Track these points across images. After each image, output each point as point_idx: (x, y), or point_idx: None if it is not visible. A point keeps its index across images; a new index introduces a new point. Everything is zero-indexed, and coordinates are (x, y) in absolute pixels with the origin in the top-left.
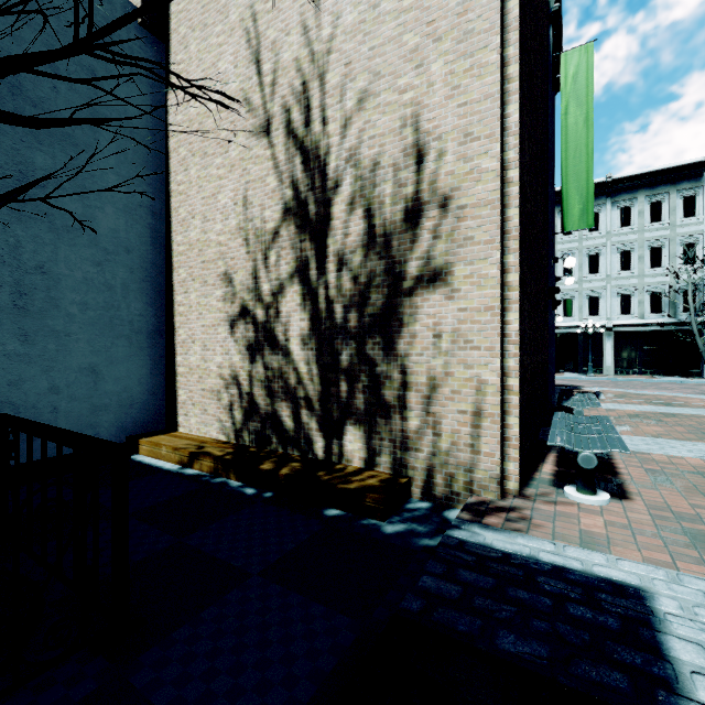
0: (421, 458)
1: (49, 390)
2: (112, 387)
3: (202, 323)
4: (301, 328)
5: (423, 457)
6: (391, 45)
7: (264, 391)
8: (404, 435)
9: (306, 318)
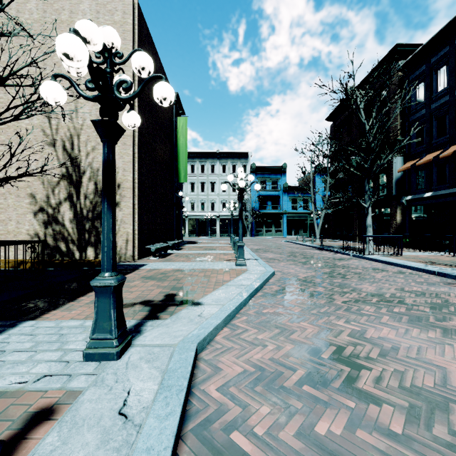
0: None
1: None
2: None
3: (16, 212)
4: (70, 217)
5: None
6: None
7: (53, 239)
8: None
9: (72, 213)
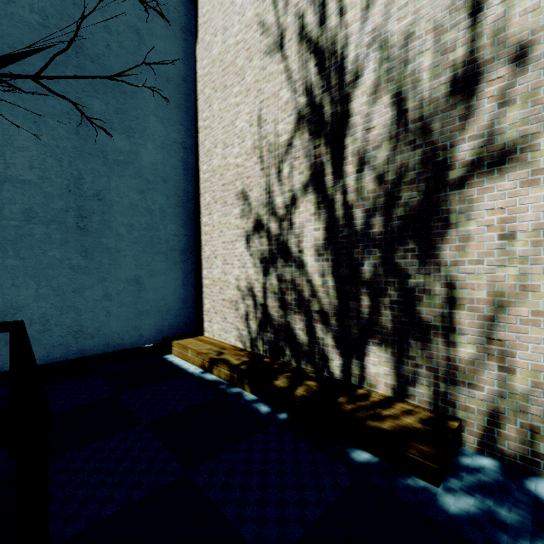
0: (478, 398)
1: (103, 297)
2: (152, 295)
3: (222, 240)
4: (315, 239)
5: (482, 397)
6: None
7: (277, 303)
8: (451, 365)
9: (321, 228)
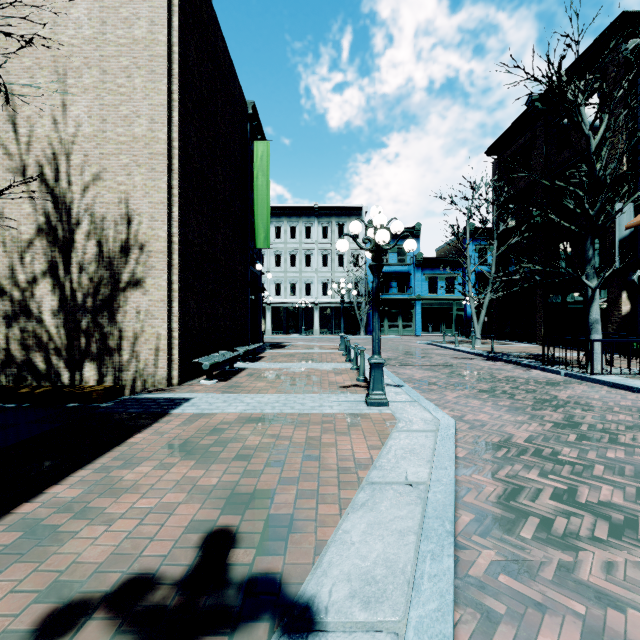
0: (130, 374)
1: None
2: None
3: None
4: (52, 306)
5: (131, 374)
6: (113, 157)
7: (21, 346)
8: (121, 364)
9: (56, 300)
